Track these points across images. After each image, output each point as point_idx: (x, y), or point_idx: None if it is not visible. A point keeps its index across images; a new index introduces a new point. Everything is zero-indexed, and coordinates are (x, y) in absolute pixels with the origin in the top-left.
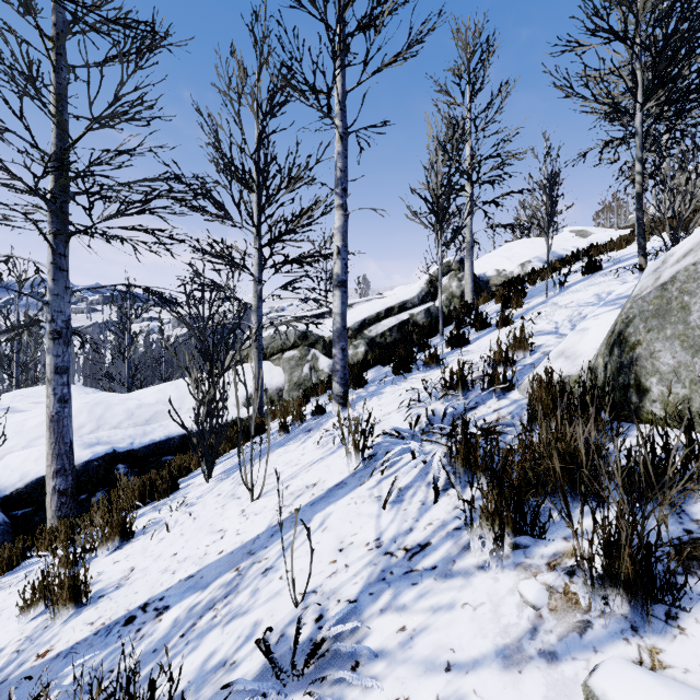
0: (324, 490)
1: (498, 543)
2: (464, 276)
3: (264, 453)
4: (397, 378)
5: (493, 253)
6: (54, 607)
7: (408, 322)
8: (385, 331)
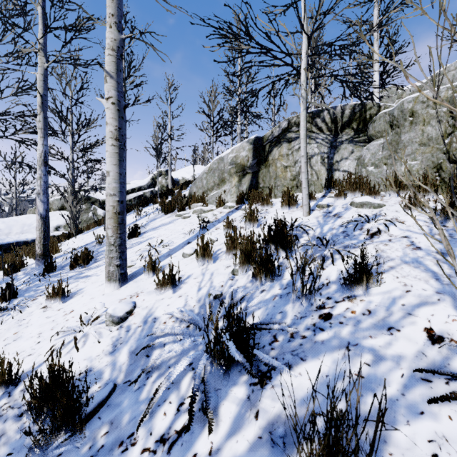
0: (130, 223)
1: (168, 213)
2: (168, 178)
3: (97, 228)
4: (144, 208)
5: (182, 169)
6: (54, 250)
7: (143, 196)
8: (132, 199)
